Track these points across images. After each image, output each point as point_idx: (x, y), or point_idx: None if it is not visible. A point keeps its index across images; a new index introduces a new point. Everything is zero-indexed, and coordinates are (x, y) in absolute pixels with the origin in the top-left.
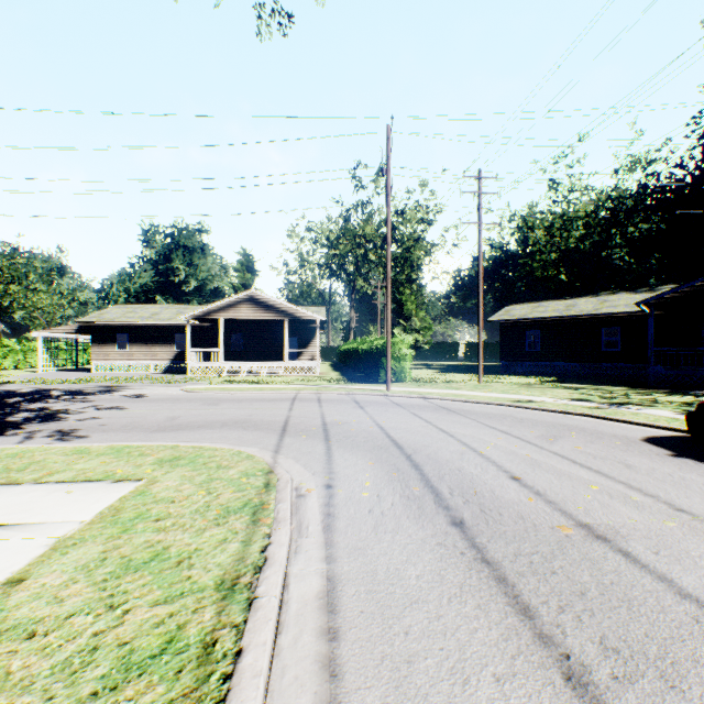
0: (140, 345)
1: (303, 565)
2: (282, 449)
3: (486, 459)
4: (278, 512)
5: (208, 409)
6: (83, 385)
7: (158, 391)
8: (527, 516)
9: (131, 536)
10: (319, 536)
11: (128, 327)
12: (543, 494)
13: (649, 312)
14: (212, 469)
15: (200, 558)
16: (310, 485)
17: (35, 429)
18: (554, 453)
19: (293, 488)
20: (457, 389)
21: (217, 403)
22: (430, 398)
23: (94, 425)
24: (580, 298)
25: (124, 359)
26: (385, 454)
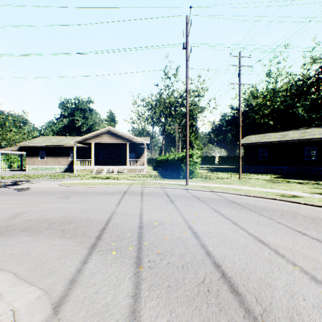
0: (51, 157)
1: None
2: (70, 294)
3: None
4: None
5: (56, 203)
6: (6, 180)
7: (43, 185)
8: None
9: None
10: None
11: (45, 147)
12: None
13: None
14: None
15: None
16: None
17: None
18: None
19: None
20: (230, 184)
21: (70, 196)
22: (217, 192)
23: None
24: (288, 131)
25: (43, 164)
26: None
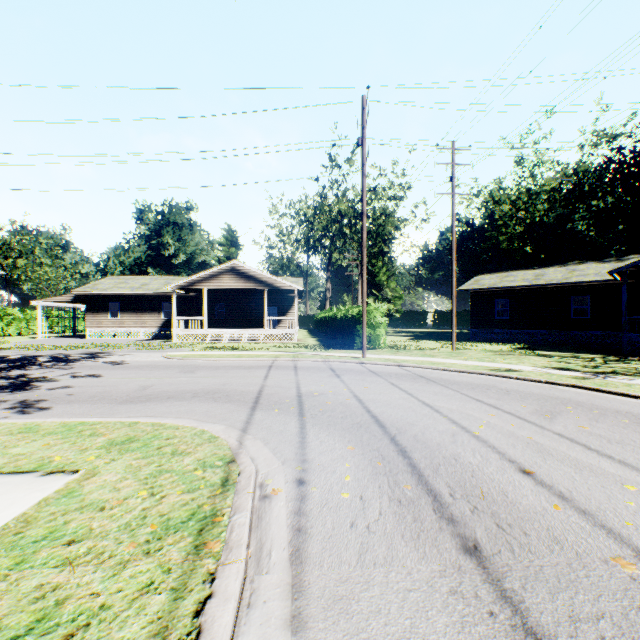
0: (130, 314)
1: (256, 637)
2: (251, 427)
3: (483, 442)
4: (232, 529)
5: (183, 377)
6: (72, 351)
7: (140, 357)
8: (562, 537)
9: (21, 575)
10: (284, 571)
11: (119, 296)
12: (570, 498)
13: (623, 281)
14: (166, 455)
15: (102, 628)
16: (278, 480)
17: (0, 399)
18: (560, 435)
19: (257, 485)
20: (432, 357)
21: (194, 370)
22: (406, 366)
23: (62, 394)
24: (548, 268)
25: (116, 326)
26: (366, 435)
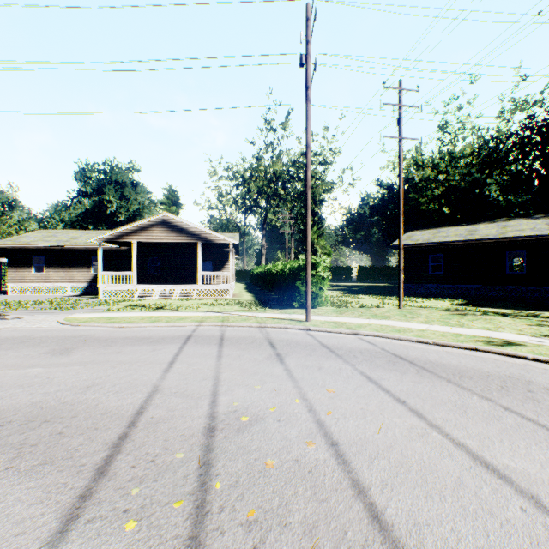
0: (57, 268)
1: None
2: None
3: None
4: None
5: (36, 367)
6: None
7: (27, 323)
8: None
9: None
10: None
11: (44, 250)
12: None
13: None
14: None
15: None
16: None
17: None
18: None
19: None
20: (386, 319)
21: (73, 348)
22: (365, 335)
23: None
24: (477, 224)
25: (41, 281)
26: None
